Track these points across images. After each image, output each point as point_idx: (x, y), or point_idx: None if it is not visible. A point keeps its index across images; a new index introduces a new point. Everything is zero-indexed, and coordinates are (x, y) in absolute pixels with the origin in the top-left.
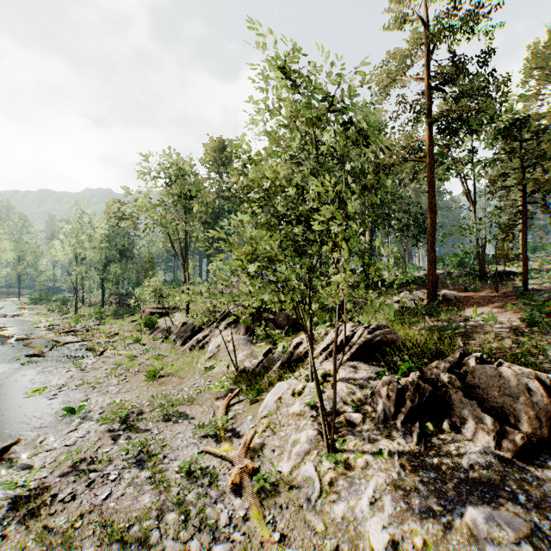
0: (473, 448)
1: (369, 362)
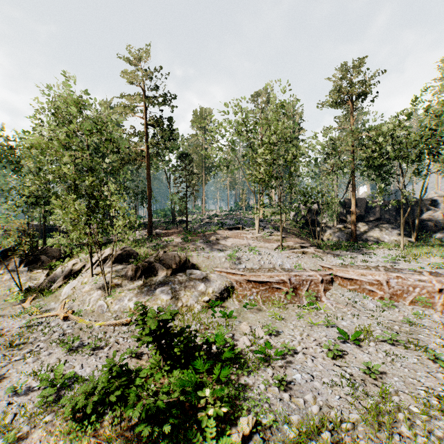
0: (160, 277)
1: (121, 263)
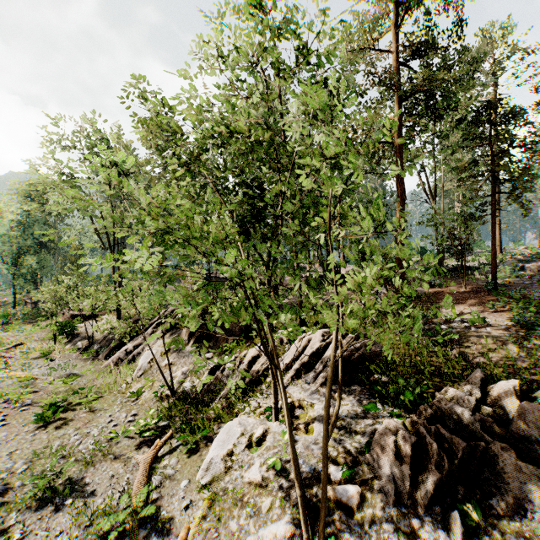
0: None
1: (350, 384)
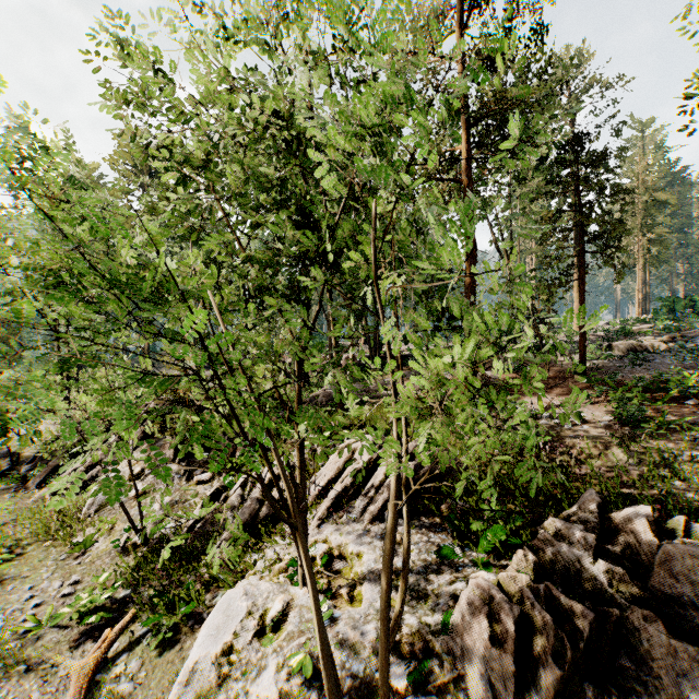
0: None
1: (414, 517)
